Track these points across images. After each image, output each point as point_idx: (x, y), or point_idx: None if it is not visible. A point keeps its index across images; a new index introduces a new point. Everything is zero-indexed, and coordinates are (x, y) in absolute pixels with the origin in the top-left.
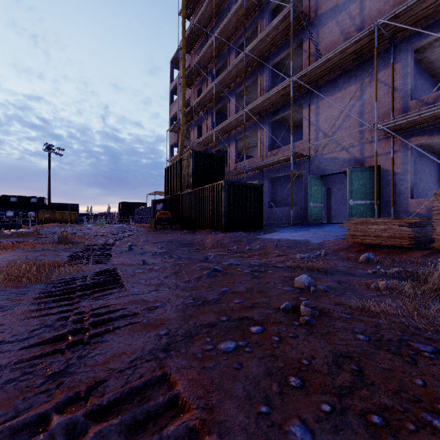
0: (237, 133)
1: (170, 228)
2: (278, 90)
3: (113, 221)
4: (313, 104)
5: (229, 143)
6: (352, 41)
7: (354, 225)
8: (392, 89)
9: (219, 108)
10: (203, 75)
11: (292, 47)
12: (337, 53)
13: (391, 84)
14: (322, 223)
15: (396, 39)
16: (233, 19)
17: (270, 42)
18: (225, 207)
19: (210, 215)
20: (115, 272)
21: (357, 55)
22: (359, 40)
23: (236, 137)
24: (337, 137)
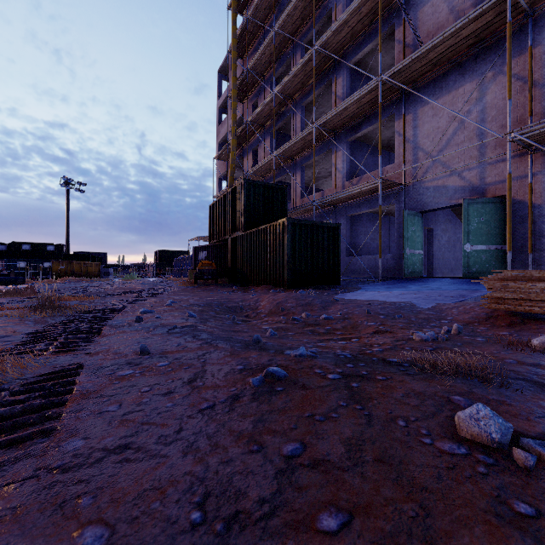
0: (304, 157)
1: (216, 284)
2: (361, 95)
3: (148, 273)
4: (409, 114)
5: (293, 171)
6: (471, 16)
7: (500, 281)
8: (531, 83)
9: (280, 127)
10: (260, 86)
11: (381, 34)
12: (447, 36)
13: (528, 77)
14: (422, 277)
15: (536, 11)
16: (298, 6)
17: (349, 33)
18: (289, 256)
19: (268, 266)
20: (70, 379)
21: (475, 39)
22: (481, 14)
23: (302, 163)
24: (445, 158)
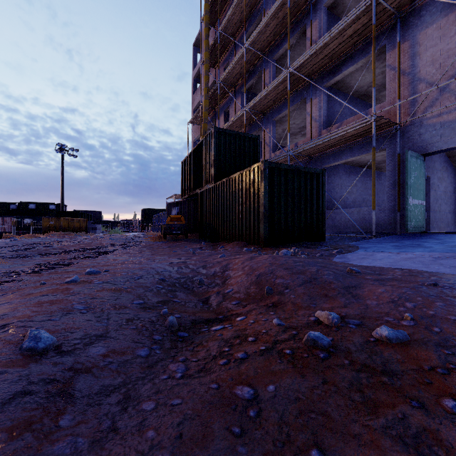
0: (275, 111)
1: (185, 239)
2: (346, 25)
3: (135, 229)
4: (405, 41)
5: (264, 126)
6: None
7: None
8: None
9: (251, 86)
10: (231, 49)
11: None
12: None
13: None
14: (424, 233)
15: None
16: None
17: None
18: (265, 206)
19: (240, 220)
20: None
21: None
22: None
23: (273, 117)
24: None
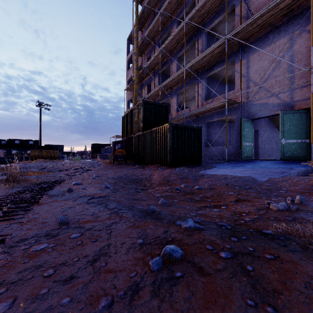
0: (178, 88)
1: (125, 163)
2: (214, 48)
3: (87, 157)
4: (244, 59)
5: (172, 96)
6: None
7: None
8: None
9: (164, 70)
10: (152, 46)
11: (227, 10)
12: (269, 8)
13: None
14: (252, 160)
15: None
16: None
17: (206, 11)
18: (170, 146)
19: (157, 153)
20: None
21: (288, 10)
22: None
23: (177, 91)
24: (267, 85)
